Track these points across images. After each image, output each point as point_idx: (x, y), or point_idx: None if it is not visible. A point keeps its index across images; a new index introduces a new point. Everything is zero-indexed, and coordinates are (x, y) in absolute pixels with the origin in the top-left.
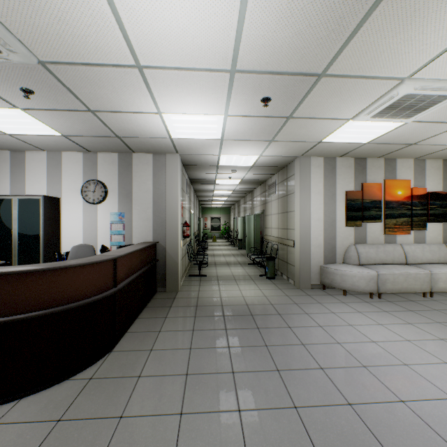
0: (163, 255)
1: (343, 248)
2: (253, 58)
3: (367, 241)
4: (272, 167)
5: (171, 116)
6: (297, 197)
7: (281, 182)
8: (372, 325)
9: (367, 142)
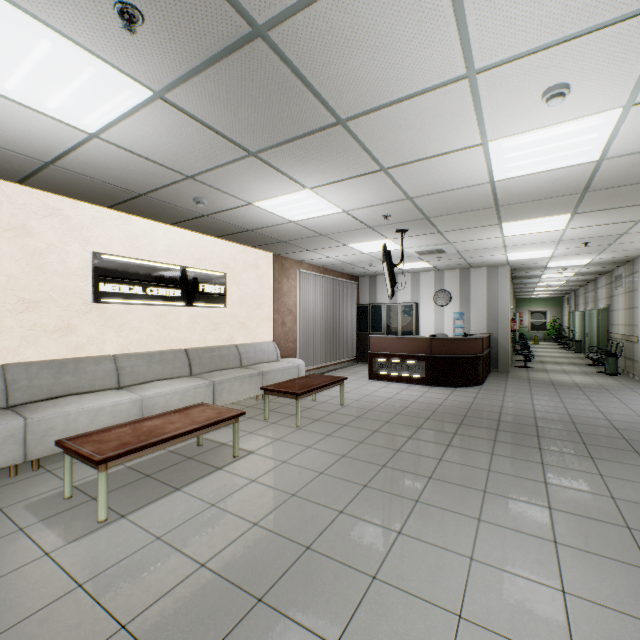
0: (494, 344)
1: None
2: (571, 237)
3: None
4: (613, 263)
5: (513, 254)
6: None
7: (626, 276)
8: None
9: None
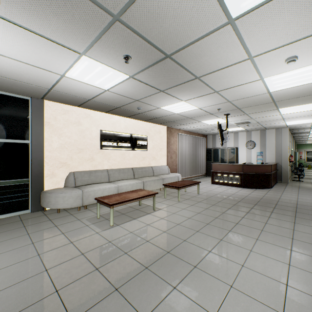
0: (279, 168)
1: None
2: None
3: None
4: None
5: (289, 122)
6: None
7: None
8: None
9: None
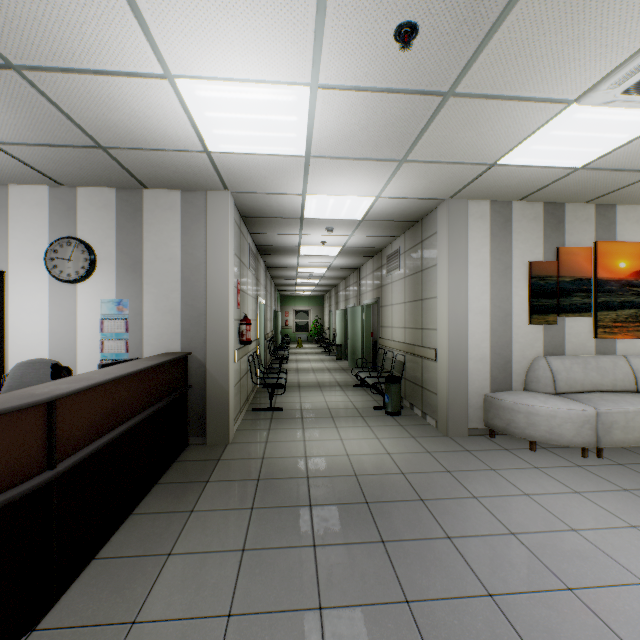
0: (200, 377)
1: (524, 364)
2: None
3: (565, 350)
4: (396, 223)
5: (196, 86)
6: (444, 272)
7: (410, 249)
8: (618, 528)
9: (579, 167)
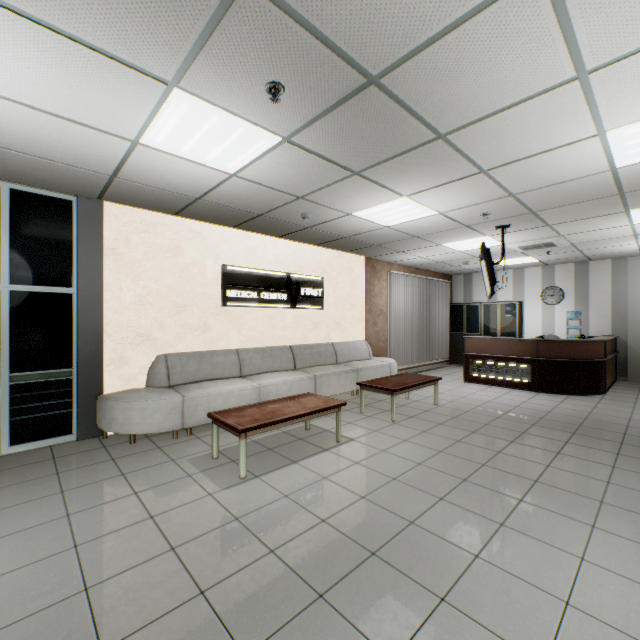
0: (622, 348)
1: None
2: None
3: None
4: None
5: None
6: None
7: None
8: None
9: None
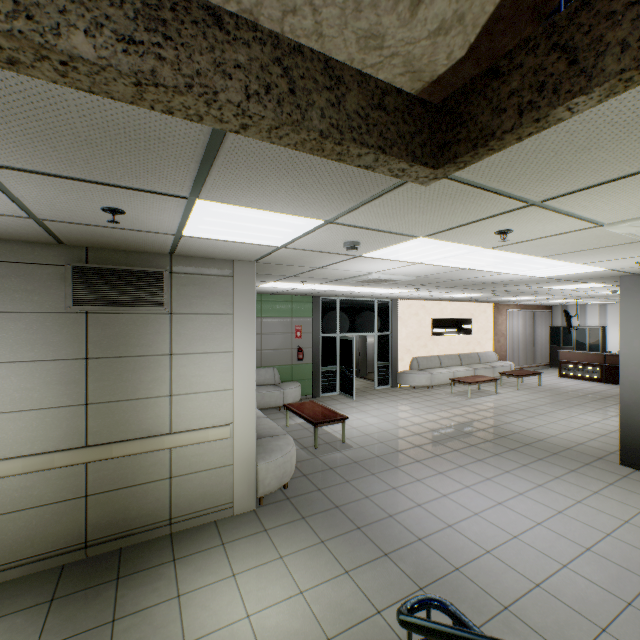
0: None
1: None
2: None
3: None
4: None
5: None
6: None
7: None
8: None
9: None
